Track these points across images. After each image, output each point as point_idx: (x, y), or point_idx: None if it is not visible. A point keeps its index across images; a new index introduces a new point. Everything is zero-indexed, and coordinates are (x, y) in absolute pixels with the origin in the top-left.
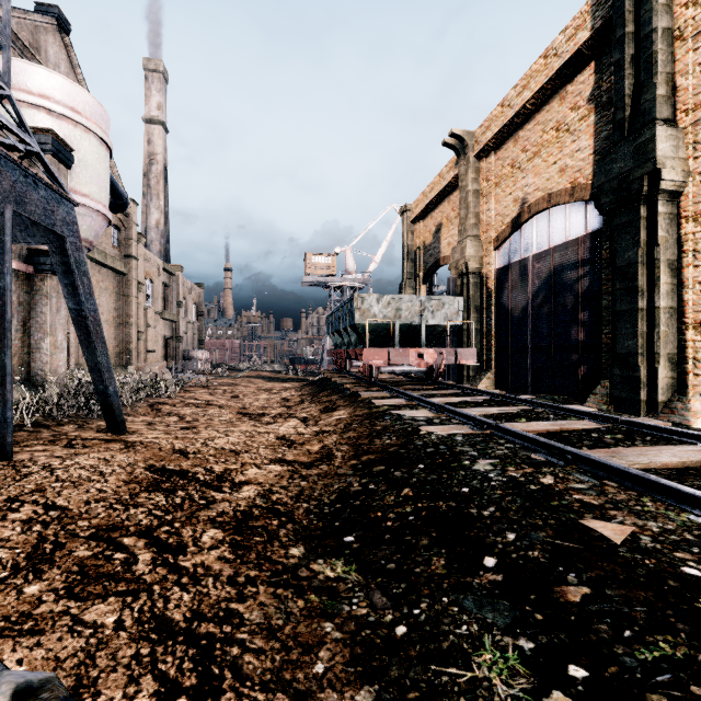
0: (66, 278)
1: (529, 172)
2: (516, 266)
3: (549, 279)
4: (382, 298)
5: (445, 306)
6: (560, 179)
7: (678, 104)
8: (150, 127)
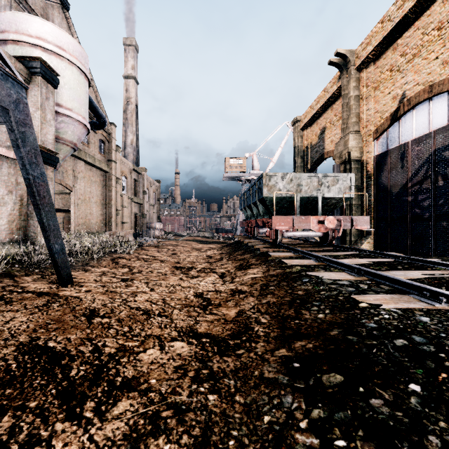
0: (20, 152)
1: (408, 71)
2: (395, 151)
3: (430, 158)
4: (286, 176)
5: (339, 181)
6: (442, 70)
7: None
8: (127, 81)
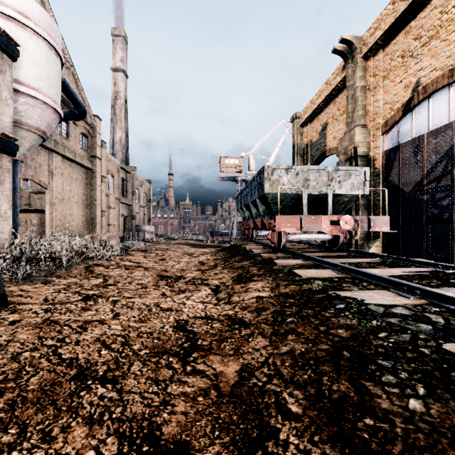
0: None
1: (424, 56)
2: (407, 145)
3: (450, 152)
4: (291, 169)
5: (351, 176)
6: None
7: None
8: (116, 74)
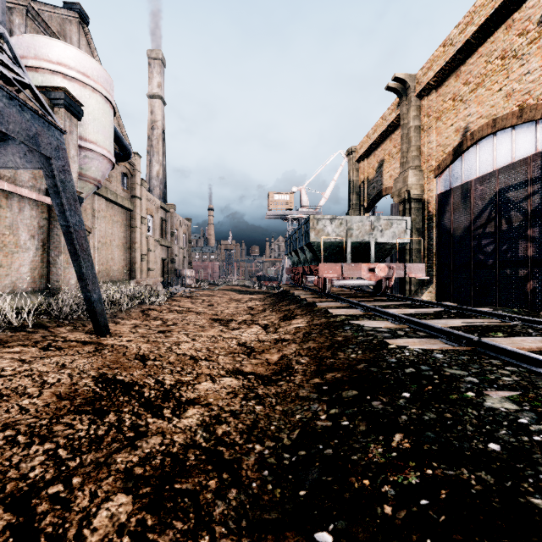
0: (57, 198)
1: (472, 102)
2: (458, 190)
3: (493, 200)
4: (335, 219)
5: (393, 225)
6: (506, 103)
7: None
8: (152, 101)
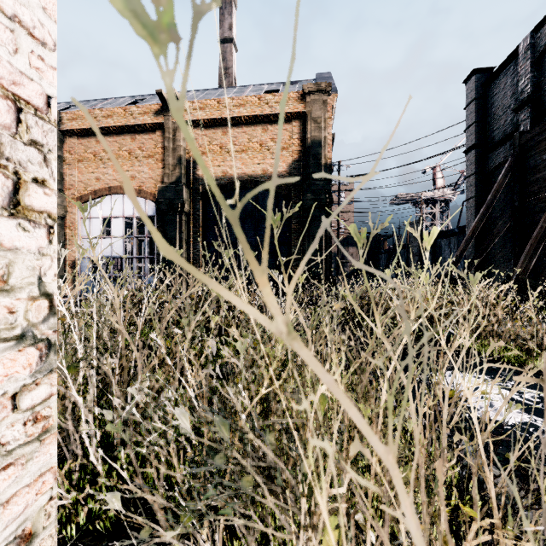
0: None
1: None
2: None
3: None
4: None
5: None
6: None
7: (64, 185)
8: None
